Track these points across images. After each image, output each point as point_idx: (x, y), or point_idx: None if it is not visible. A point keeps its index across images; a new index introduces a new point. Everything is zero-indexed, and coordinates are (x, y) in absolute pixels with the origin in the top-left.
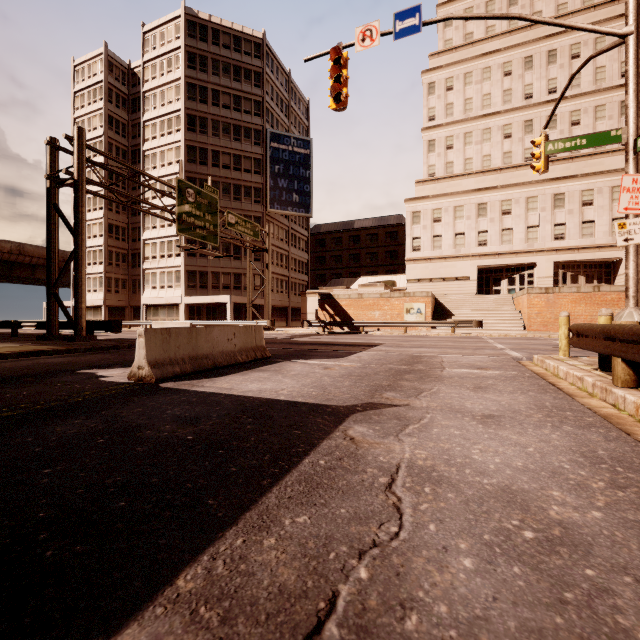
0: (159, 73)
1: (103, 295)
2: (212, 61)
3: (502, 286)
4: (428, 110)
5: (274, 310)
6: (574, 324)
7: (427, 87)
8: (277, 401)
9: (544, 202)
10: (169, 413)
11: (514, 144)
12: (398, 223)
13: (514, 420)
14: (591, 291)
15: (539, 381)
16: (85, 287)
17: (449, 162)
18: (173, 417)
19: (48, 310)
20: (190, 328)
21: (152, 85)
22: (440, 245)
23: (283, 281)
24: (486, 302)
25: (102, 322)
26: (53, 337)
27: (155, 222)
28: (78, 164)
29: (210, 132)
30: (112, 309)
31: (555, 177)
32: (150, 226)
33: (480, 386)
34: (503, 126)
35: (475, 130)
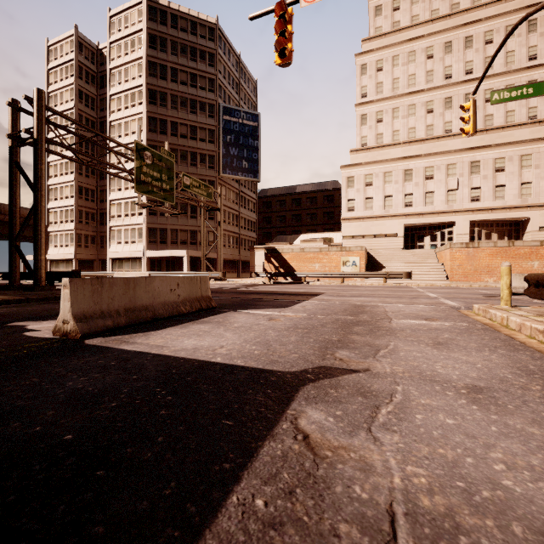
0: (124, 52)
1: (74, 249)
2: (171, 42)
3: (425, 242)
4: (361, 88)
5: (226, 263)
6: (531, 274)
7: (360, 68)
8: (211, 365)
9: (462, 169)
10: (68, 386)
11: (436, 118)
12: (334, 188)
13: (512, 396)
14: (506, 246)
15: (498, 334)
16: (44, 240)
17: (379, 134)
18: (69, 394)
19: (10, 262)
20: (127, 278)
21: (117, 63)
22: (371, 206)
23: (234, 237)
24: (412, 256)
25: (62, 273)
26: (14, 287)
27: (120, 185)
28: (37, 124)
29: (169, 105)
30: (82, 262)
31: (472, 147)
32: (116, 188)
33: (439, 341)
34: (426, 102)
35: (402, 106)
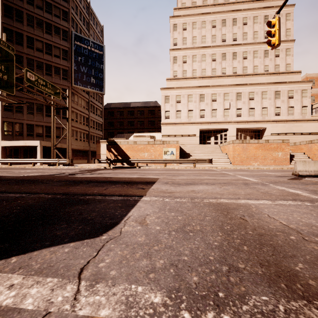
0: None
1: None
2: None
3: (211, 140)
4: (173, 39)
5: (78, 152)
6: None
7: (173, 26)
8: None
9: (232, 96)
10: None
11: (217, 65)
12: (155, 105)
13: None
14: (264, 142)
15: None
16: None
17: (184, 70)
18: None
19: None
20: None
21: None
22: (180, 116)
23: (85, 134)
24: (206, 148)
25: None
26: None
27: None
28: None
29: (25, 22)
30: None
31: (237, 84)
32: None
33: None
34: (212, 54)
35: (198, 54)
